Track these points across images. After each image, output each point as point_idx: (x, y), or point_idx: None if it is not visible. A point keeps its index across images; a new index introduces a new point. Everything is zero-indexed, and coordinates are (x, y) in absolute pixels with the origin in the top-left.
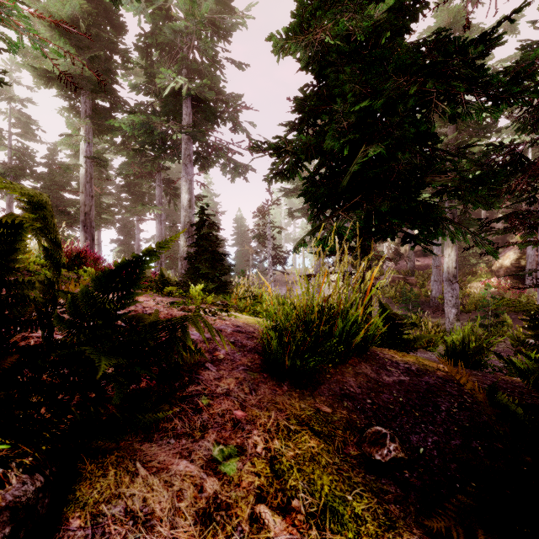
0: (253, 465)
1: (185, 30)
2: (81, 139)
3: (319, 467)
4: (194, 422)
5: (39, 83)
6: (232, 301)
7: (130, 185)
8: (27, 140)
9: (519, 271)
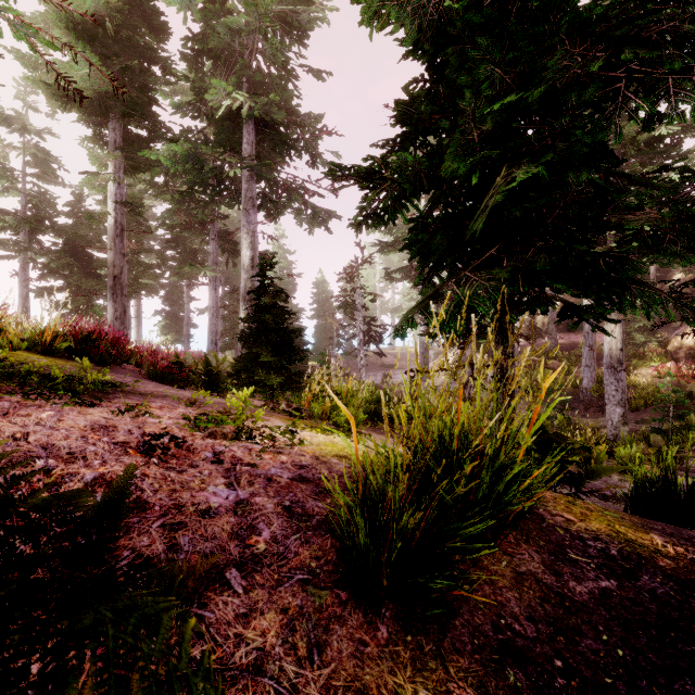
0: None
1: (245, 28)
2: (108, 178)
3: None
4: None
5: (54, 106)
6: (304, 405)
7: (177, 240)
8: (45, 182)
9: None
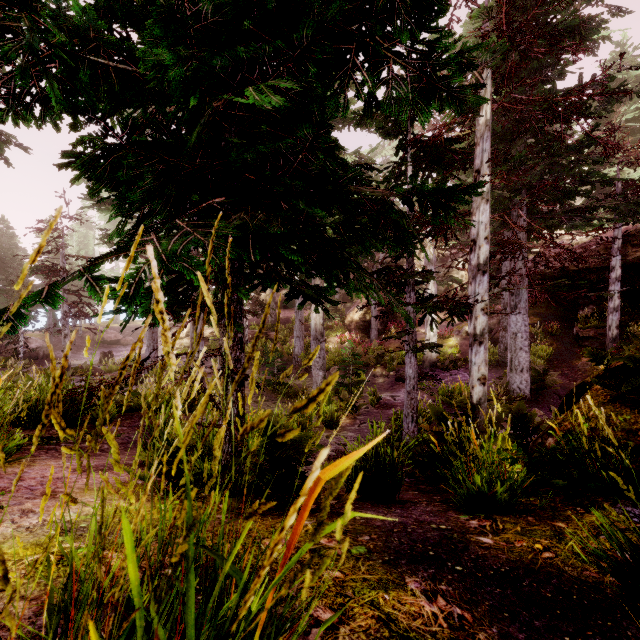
0: None
1: None
2: None
3: None
4: None
5: None
6: None
7: None
8: None
9: (365, 325)
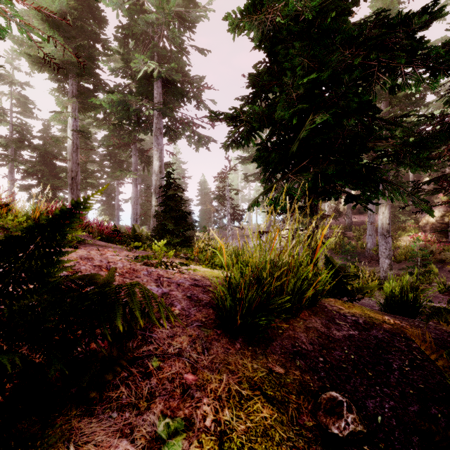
0: (201, 444)
1: (156, 22)
2: (68, 115)
3: (272, 445)
4: (141, 389)
5: (33, 69)
6: (194, 254)
7: (111, 154)
8: (25, 117)
9: (443, 227)
